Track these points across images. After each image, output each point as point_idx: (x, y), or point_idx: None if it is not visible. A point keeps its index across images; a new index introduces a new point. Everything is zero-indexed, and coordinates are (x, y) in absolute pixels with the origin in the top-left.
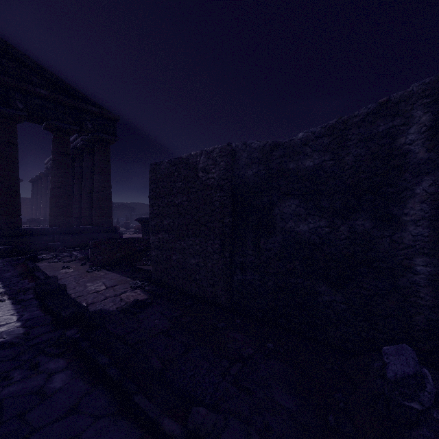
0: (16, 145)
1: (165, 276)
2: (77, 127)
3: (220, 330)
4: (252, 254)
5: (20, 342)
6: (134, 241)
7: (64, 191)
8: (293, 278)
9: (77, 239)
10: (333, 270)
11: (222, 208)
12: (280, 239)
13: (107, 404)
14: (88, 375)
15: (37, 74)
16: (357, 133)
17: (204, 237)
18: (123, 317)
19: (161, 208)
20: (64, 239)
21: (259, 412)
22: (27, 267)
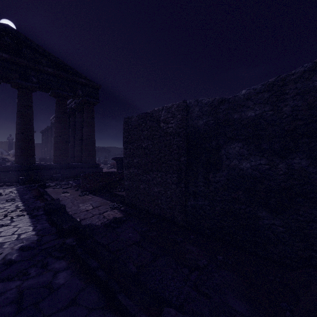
0: (32, 107)
1: (135, 200)
2: (72, 93)
3: (179, 243)
4: (202, 185)
5: (34, 246)
6: (112, 174)
7: (63, 138)
8: (237, 204)
9: (72, 172)
10: (272, 199)
11: (179, 150)
12: (226, 174)
13: (97, 299)
14: (83, 274)
15: (45, 58)
16: (294, 88)
17: (164, 172)
18: (106, 230)
19: (132, 150)
20: (63, 172)
21: (218, 315)
22: (39, 191)
